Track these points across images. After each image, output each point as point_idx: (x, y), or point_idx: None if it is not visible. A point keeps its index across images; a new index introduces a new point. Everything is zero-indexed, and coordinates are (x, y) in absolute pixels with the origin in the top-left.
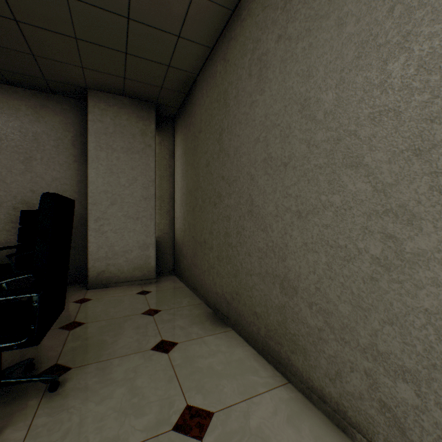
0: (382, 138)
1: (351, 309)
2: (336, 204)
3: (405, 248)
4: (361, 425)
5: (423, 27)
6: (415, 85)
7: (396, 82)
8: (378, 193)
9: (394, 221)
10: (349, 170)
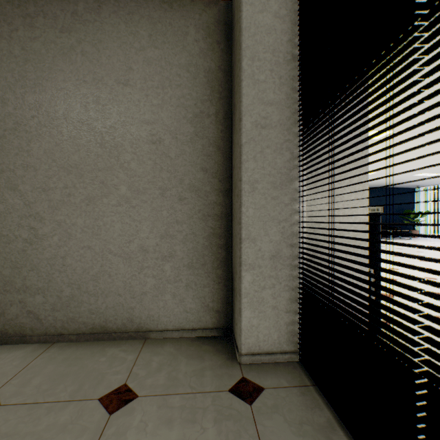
0: (29, 179)
1: (12, 271)
2: (2, 210)
3: (39, 233)
4: (18, 332)
5: (47, 136)
6: (43, 160)
7: (36, 154)
8: (27, 206)
9: (35, 220)
10: (11, 191)
